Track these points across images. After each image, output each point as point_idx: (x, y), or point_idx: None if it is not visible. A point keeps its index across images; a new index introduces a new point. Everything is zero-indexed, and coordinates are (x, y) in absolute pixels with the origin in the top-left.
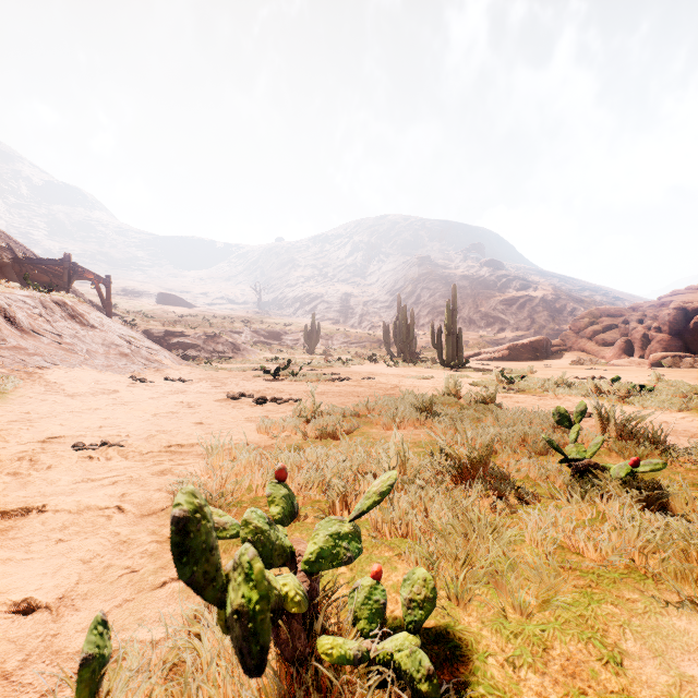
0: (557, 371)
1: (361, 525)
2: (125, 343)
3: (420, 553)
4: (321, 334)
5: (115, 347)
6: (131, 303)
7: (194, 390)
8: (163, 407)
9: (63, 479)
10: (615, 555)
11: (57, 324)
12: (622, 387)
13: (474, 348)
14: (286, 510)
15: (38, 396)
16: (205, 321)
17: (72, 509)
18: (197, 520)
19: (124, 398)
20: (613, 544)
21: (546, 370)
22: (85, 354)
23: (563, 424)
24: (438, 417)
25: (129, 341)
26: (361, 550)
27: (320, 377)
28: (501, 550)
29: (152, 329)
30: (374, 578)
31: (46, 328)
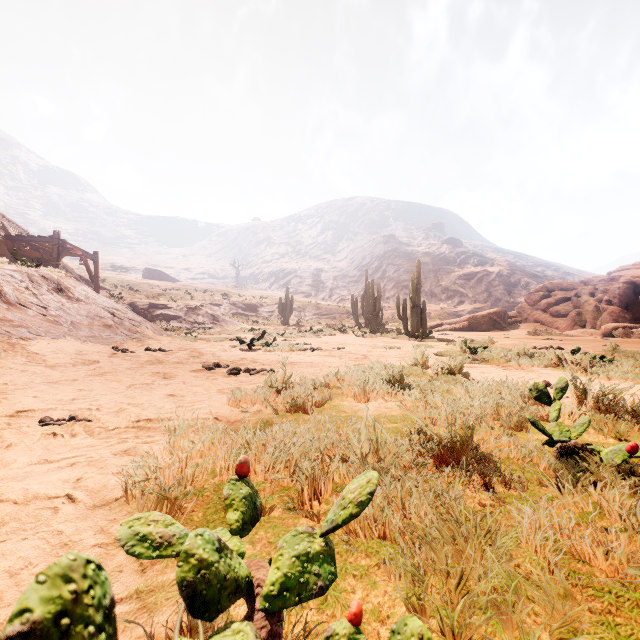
0: (516, 341)
1: None
2: (109, 314)
3: (404, 569)
4: (294, 306)
5: (99, 319)
6: (119, 278)
7: (172, 361)
8: (139, 378)
9: (19, 460)
10: (635, 570)
11: (43, 297)
12: (584, 358)
13: (436, 319)
14: (246, 515)
15: (19, 367)
16: (187, 294)
17: (18, 499)
18: (61, 632)
19: (103, 369)
20: (629, 555)
21: (505, 340)
22: (70, 326)
23: (541, 401)
24: (409, 389)
25: (112, 313)
26: (335, 575)
27: (292, 348)
28: (500, 564)
29: (137, 302)
30: (352, 623)
31: (32, 301)
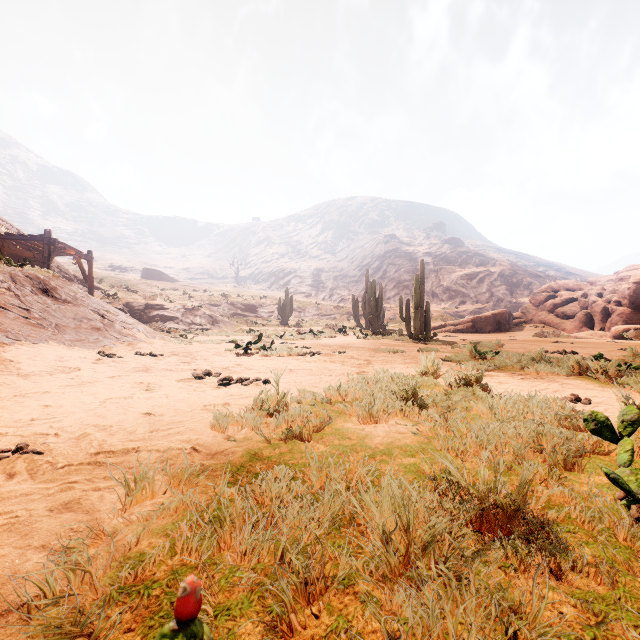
0: (525, 344)
1: None
2: (99, 317)
3: None
4: (294, 306)
5: (87, 321)
6: (117, 278)
7: (160, 367)
8: (118, 389)
9: None
10: None
11: (26, 298)
12: (611, 367)
13: (438, 320)
14: None
15: None
16: (185, 294)
17: None
18: None
19: (83, 378)
20: None
21: (513, 343)
22: (54, 329)
23: (602, 435)
24: (423, 407)
25: (102, 315)
26: None
27: (291, 352)
28: None
29: (133, 303)
30: None
31: (13, 303)
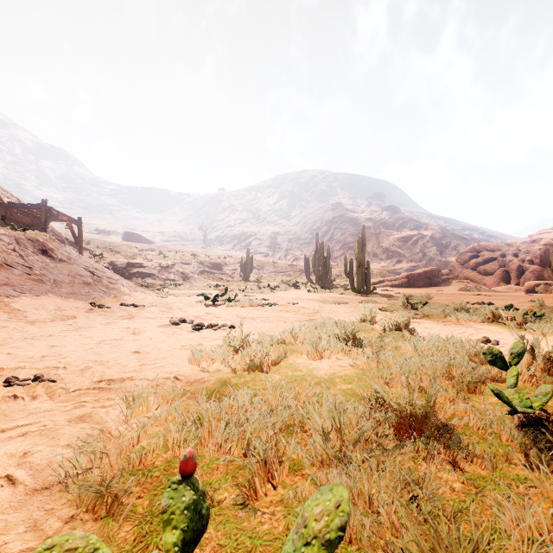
0: (450, 297)
1: (291, 513)
2: (89, 273)
3: None
4: (254, 265)
5: (79, 277)
6: (102, 240)
7: (143, 316)
8: (110, 333)
9: None
10: None
11: (28, 258)
12: (518, 315)
13: (378, 276)
14: (188, 533)
15: (0, 323)
16: (161, 254)
17: None
18: None
19: (79, 324)
20: None
21: (441, 296)
22: (52, 284)
23: (496, 365)
24: (360, 346)
25: (92, 272)
26: None
27: (252, 303)
28: None
29: (116, 262)
30: None
31: (18, 262)
